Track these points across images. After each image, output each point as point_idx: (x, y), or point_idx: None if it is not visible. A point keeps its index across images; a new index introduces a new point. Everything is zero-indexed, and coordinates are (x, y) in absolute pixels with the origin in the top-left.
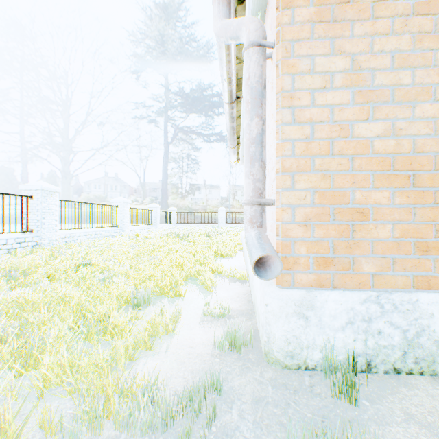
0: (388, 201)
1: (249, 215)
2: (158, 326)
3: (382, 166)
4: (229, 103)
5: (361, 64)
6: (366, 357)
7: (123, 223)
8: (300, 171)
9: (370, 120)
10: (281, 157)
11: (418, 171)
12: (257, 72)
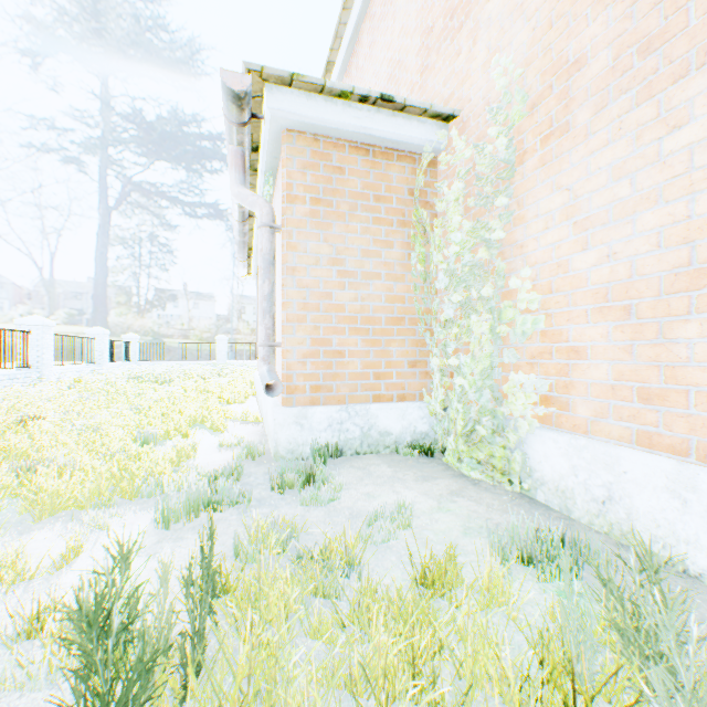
0: (357, 345)
1: (262, 354)
2: (181, 451)
3: (353, 322)
4: (241, 221)
5: (340, 252)
6: (340, 447)
7: (42, 362)
8: (300, 323)
9: (347, 290)
10: (287, 312)
11: (375, 326)
12: (269, 247)
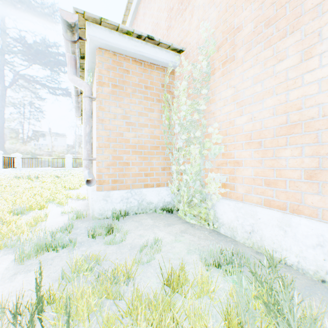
0: (136, 159)
1: (85, 164)
2: (38, 217)
3: (134, 148)
4: (76, 95)
5: (127, 112)
6: (127, 211)
7: None
8: (106, 148)
9: (131, 132)
10: (99, 142)
11: (145, 150)
12: (89, 108)
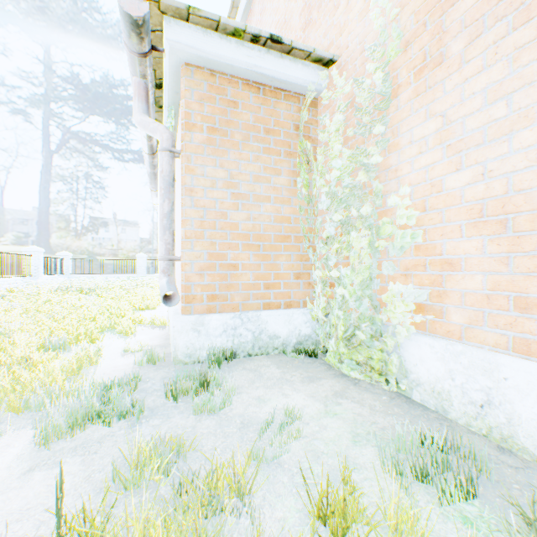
0: (249, 259)
1: (163, 267)
2: (84, 358)
3: (246, 239)
4: (150, 154)
5: (234, 176)
6: (234, 350)
7: None
8: (197, 239)
9: (240, 210)
10: (185, 229)
11: (265, 243)
12: (168, 169)
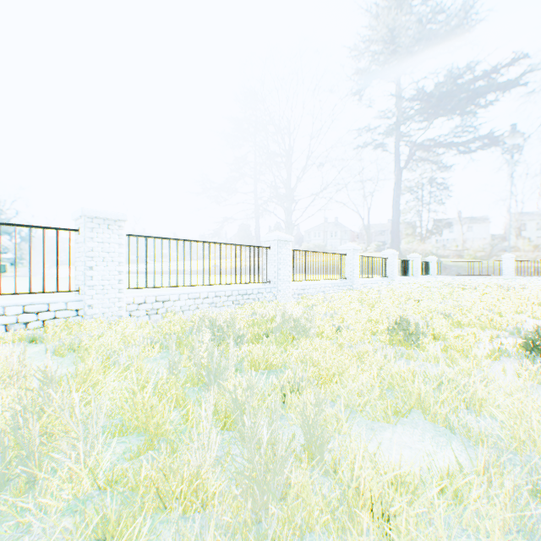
0: None
1: None
2: (517, 321)
3: None
4: None
5: None
6: None
7: (392, 274)
8: None
9: None
10: None
11: None
12: None
